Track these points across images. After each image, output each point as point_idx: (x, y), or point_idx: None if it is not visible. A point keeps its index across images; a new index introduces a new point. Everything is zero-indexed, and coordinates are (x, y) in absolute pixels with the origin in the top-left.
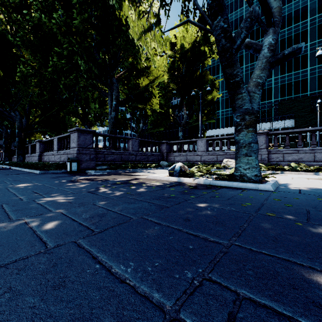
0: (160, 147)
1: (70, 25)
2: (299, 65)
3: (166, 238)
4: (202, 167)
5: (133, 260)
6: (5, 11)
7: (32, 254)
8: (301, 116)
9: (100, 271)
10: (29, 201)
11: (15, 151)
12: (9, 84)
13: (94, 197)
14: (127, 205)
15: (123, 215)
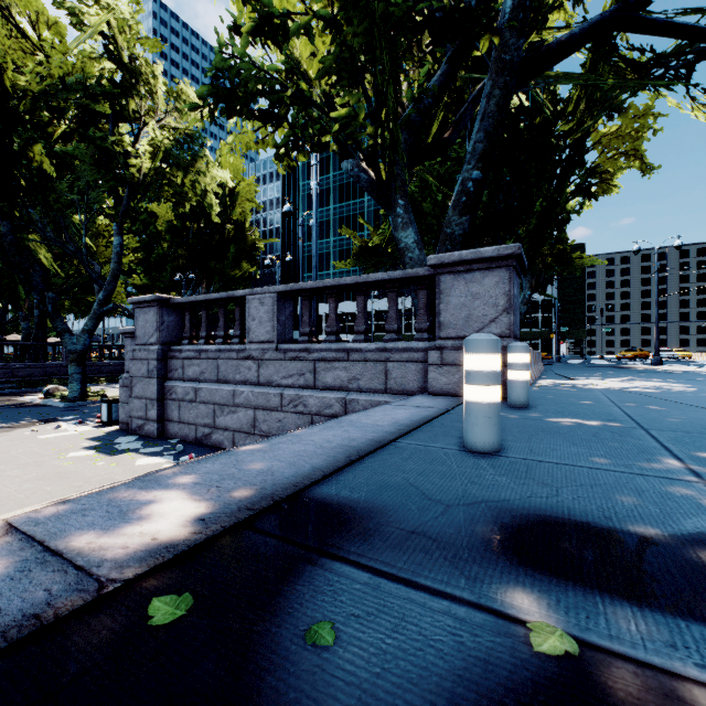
0: None
1: None
2: None
3: None
4: None
5: None
6: None
7: None
8: None
9: None
10: None
11: None
12: None
13: None
14: None
15: None
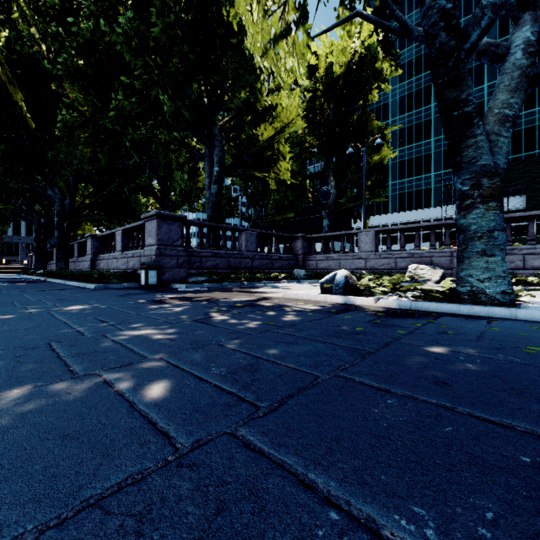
0: (292, 245)
1: (145, 37)
2: (534, 98)
3: (440, 431)
4: (370, 279)
5: (415, 500)
6: (39, 19)
7: (152, 469)
8: (538, 190)
9: (354, 535)
10: (97, 337)
11: (52, 254)
12: (44, 143)
13: (212, 331)
14: (286, 348)
15: (292, 368)
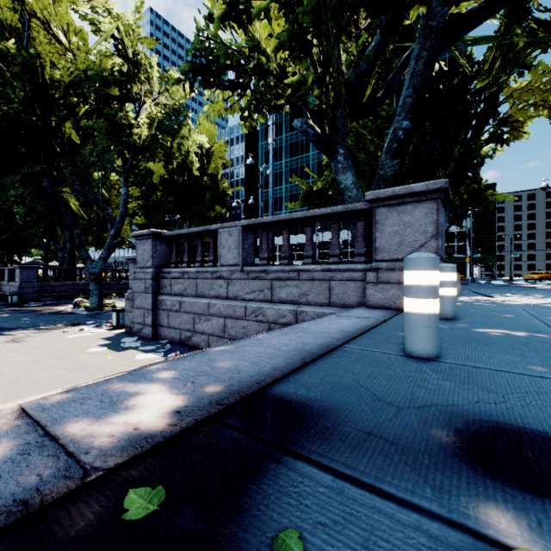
0: None
1: None
2: None
3: None
4: None
5: None
6: None
7: None
8: None
9: None
10: None
11: None
12: None
13: None
14: None
15: None
